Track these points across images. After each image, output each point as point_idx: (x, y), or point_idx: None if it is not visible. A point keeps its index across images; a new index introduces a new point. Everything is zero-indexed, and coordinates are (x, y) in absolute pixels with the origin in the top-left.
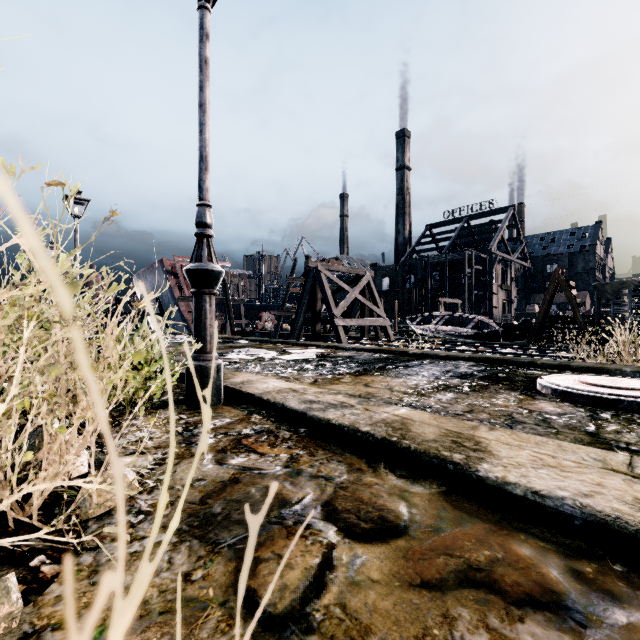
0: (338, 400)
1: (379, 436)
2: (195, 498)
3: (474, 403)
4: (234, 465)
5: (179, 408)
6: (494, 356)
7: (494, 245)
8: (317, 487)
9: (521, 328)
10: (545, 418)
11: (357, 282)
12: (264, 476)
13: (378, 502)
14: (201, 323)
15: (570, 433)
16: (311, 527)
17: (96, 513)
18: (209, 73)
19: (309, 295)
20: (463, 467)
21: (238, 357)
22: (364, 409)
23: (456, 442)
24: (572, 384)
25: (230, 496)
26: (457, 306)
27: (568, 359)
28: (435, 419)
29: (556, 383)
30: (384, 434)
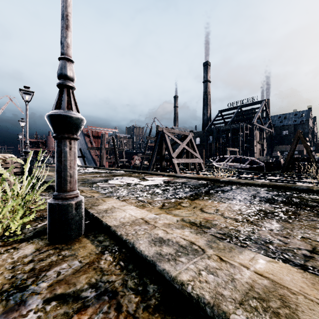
0: (186, 238)
1: None
2: None
3: (306, 236)
4: None
5: (42, 241)
6: (278, 183)
7: (255, 120)
8: None
9: (275, 164)
10: None
11: (184, 139)
12: None
13: None
14: (61, 164)
15: None
16: None
17: None
18: None
19: (158, 146)
20: None
21: (115, 183)
22: (218, 258)
23: None
24: None
25: None
26: (236, 152)
27: (316, 184)
28: (316, 287)
29: None
30: None
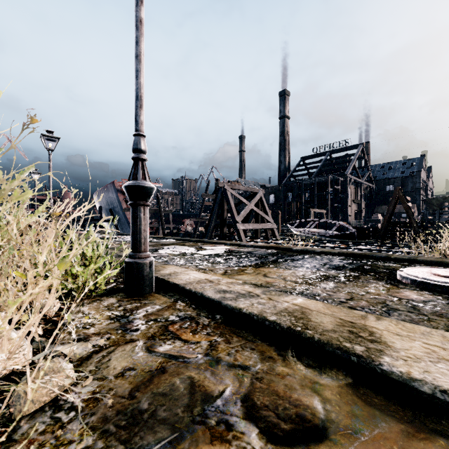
0: (246, 290)
1: (285, 325)
2: (125, 391)
3: (352, 291)
4: (161, 353)
5: (119, 296)
6: (357, 252)
7: (349, 171)
8: (235, 378)
9: (370, 230)
10: (414, 305)
11: (253, 197)
12: (187, 365)
13: (293, 396)
14: (137, 228)
15: (440, 320)
16: (233, 428)
17: (30, 410)
18: (143, 31)
19: (218, 207)
20: (366, 360)
21: (167, 252)
22: (268, 298)
23: (353, 332)
24: (427, 276)
25: (157, 388)
26: (323, 215)
27: (409, 253)
28: (328, 308)
29: (414, 275)
30: (289, 324)
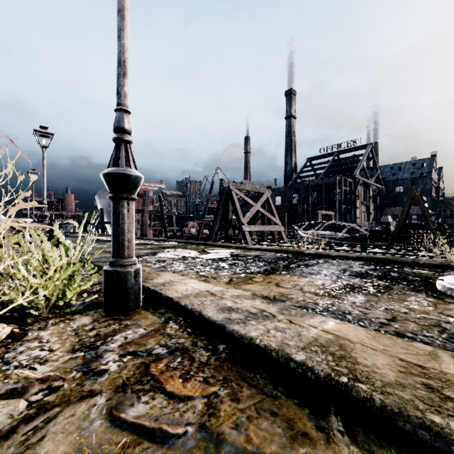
0: (257, 307)
1: (321, 372)
2: None
3: (391, 308)
4: (129, 422)
5: (97, 313)
6: (378, 256)
7: (357, 172)
8: None
9: (383, 233)
10: None
11: (259, 198)
12: (167, 453)
13: None
14: (118, 228)
15: None
16: None
17: None
18: None
19: (223, 208)
20: None
21: (166, 256)
22: (288, 321)
23: (432, 388)
24: None
25: None
26: (331, 216)
27: (431, 258)
28: (375, 339)
29: None
30: (327, 369)
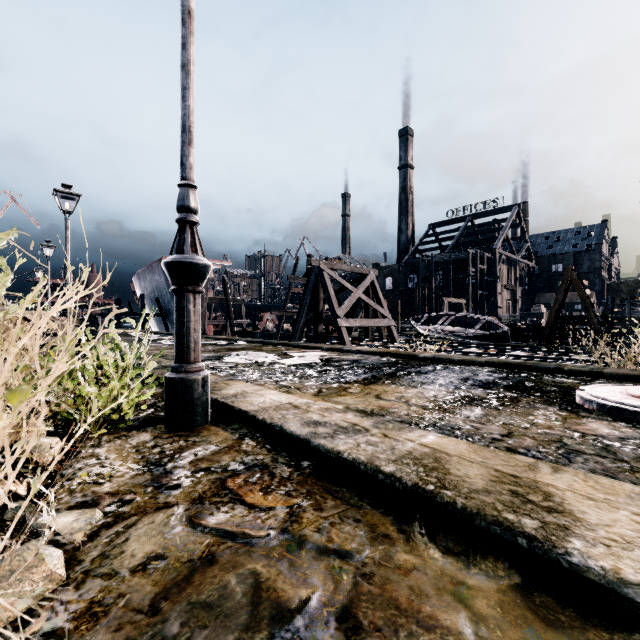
0: (348, 421)
1: (409, 482)
2: (144, 598)
3: (510, 422)
4: (211, 527)
5: (157, 429)
6: (514, 361)
7: (499, 244)
8: (328, 574)
9: (531, 329)
10: (606, 445)
11: (361, 281)
12: (251, 550)
13: (423, 609)
14: (183, 327)
15: None
16: None
17: None
18: (193, 28)
19: (311, 295)
20: (543, 545)
21: (235, 361)
22: (382, 435)
23: (517, 494)
24: (621, 398)
25: (197, 594)
26: (462, 306)
27: (588, 363)
28: (476, 452)
29: (602, 397)
30: (415, 478)
